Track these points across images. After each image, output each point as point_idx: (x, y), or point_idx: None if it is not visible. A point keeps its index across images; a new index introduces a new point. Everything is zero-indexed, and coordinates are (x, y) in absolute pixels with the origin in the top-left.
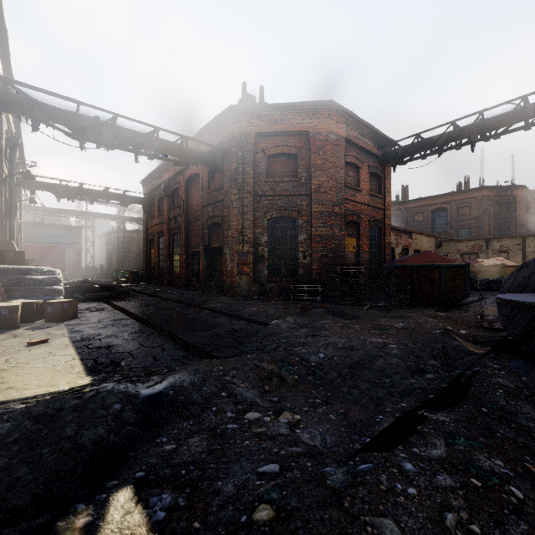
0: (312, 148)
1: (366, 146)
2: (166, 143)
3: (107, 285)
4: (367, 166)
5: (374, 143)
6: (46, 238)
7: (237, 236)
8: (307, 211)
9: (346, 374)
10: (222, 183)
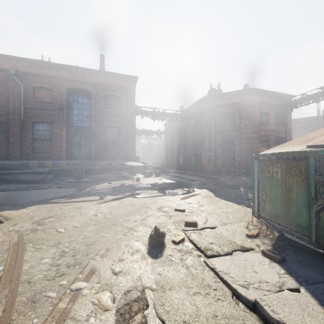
0: (241, 109)
1: (273, 102)
2: (180, 115)
3: (161, 168)
4: (274, 112)
5: (278, 99)
6: None
7: (208, 149)
8: (239, 137)
9: (234, 186)
10: (201, 127)
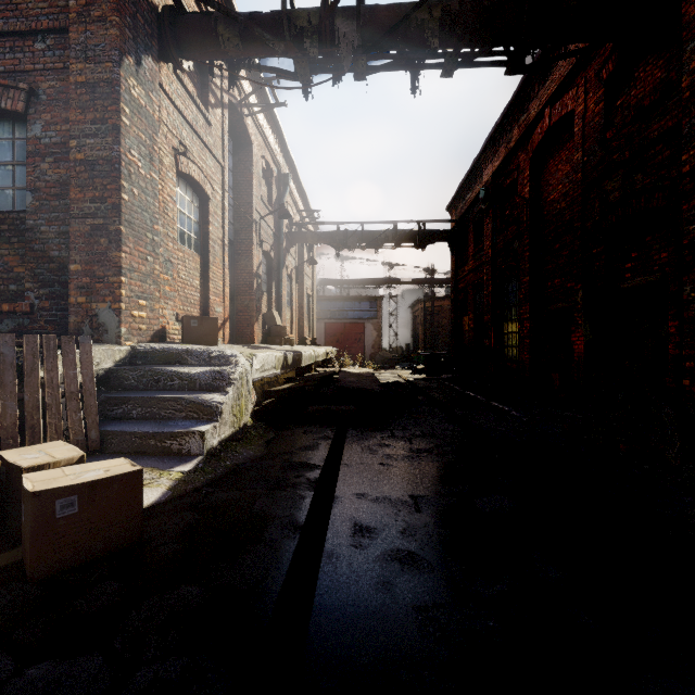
0: None
1: None
2: (487, 3)
3: (352, 388)
4: None
5: None
6: (347, 313)
7: None
8: None
9: None
10: (671, 74)
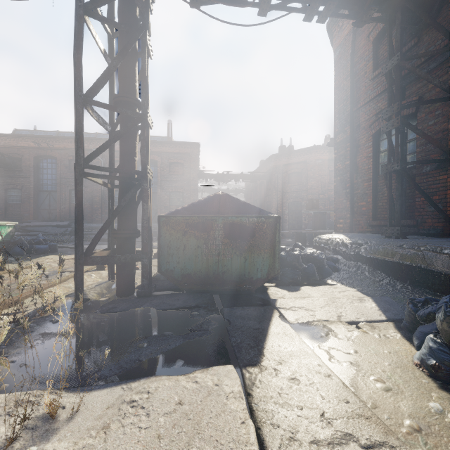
0: (308, 168)
1: None
2: (246, 176)
3: None
4: None
5: None
6: None
7: (275, 211)
8: (306, 198)
9: None
10: (271, 187)
